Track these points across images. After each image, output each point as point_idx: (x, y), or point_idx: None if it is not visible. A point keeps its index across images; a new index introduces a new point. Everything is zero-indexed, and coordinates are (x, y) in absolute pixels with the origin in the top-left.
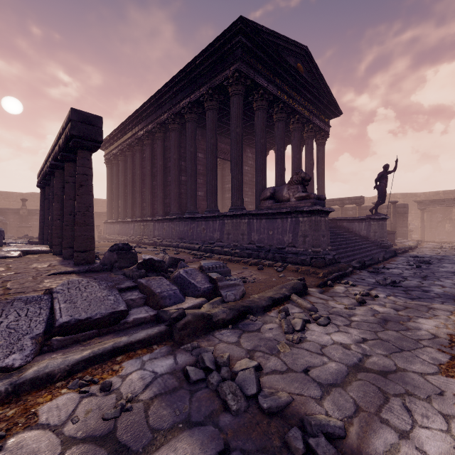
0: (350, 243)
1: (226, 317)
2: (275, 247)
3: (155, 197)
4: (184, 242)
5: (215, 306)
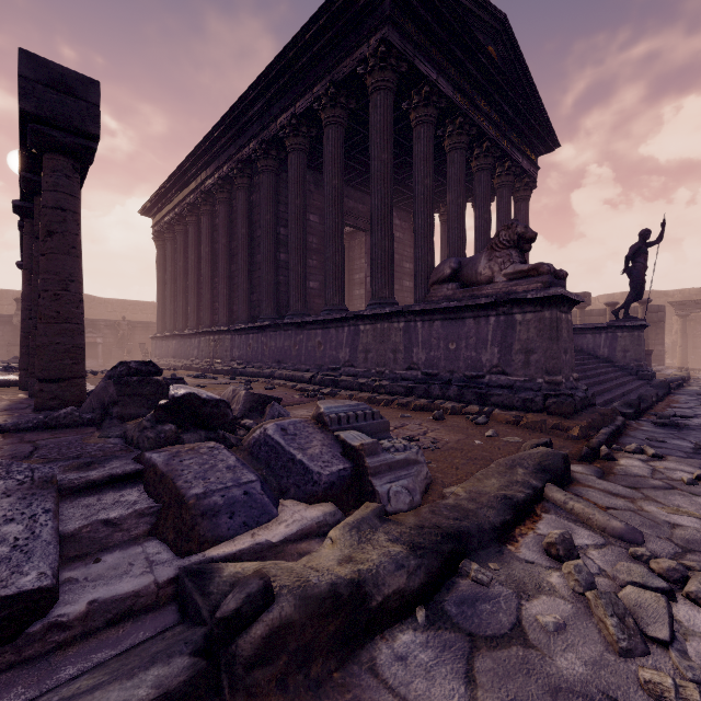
0: (589, 369)
1: (407, 583)
2: (462, 374)
3: (234, 291)
4: (284, 368)
5: (364, 537)
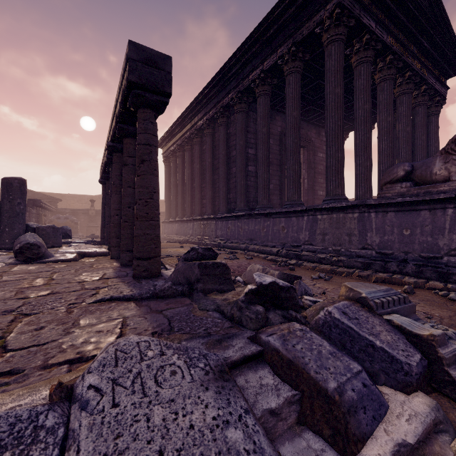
0: None
1: None
2: (417, 254)
3: (216, 192)
4: (255, 244)
5: None
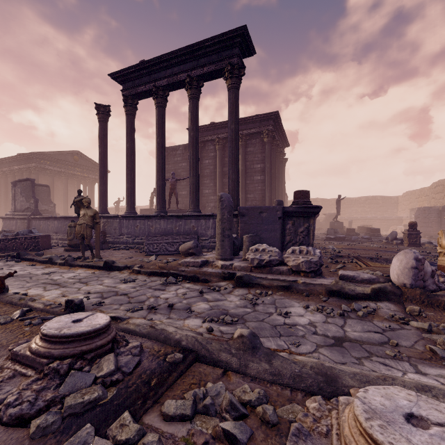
0: None
1: None
2: None
3: (1, 207)
4: None
5: None
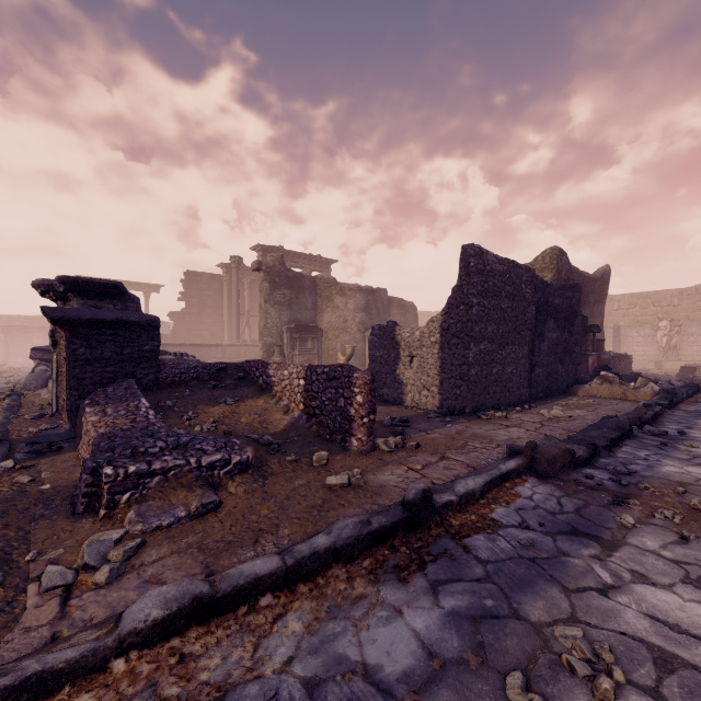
0: None
1: None
2: None
3: None
4: None
5: None
